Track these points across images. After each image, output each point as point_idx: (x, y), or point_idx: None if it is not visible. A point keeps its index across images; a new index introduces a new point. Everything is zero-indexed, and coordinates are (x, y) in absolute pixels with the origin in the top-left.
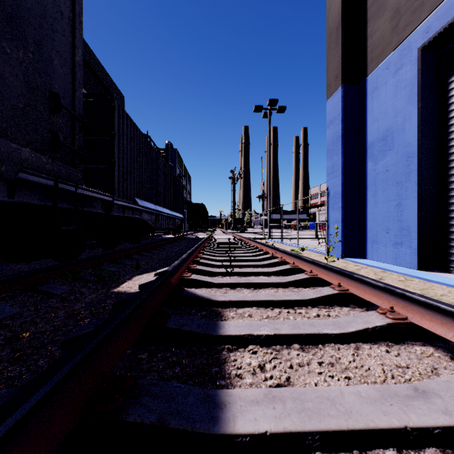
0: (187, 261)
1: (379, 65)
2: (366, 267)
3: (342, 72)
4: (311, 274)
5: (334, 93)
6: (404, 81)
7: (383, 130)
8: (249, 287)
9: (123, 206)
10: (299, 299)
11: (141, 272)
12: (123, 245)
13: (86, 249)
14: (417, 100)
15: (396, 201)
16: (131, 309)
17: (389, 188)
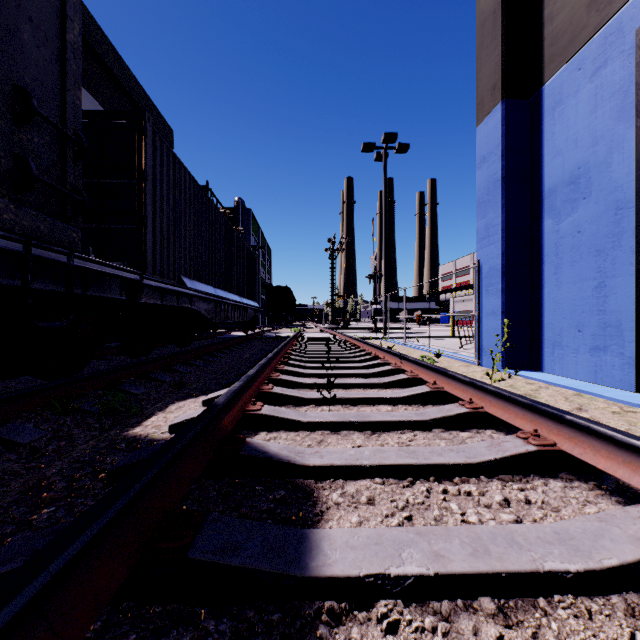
0: (258, 379)
1: (565, 65)
2: (546, 385)
3: (504, 79)
4: (472, 407)
5: (489, 113)
6: (610, 87)
7: (572, 167)
8: (363, 429)
9: (161, 288)
10: (462, 463)
11: (185, 394)
12: (168, 347)
13: (109, 355)
14: (634, 115)
15: (595, 281)
16: (94, 532)
17: (582, 259)
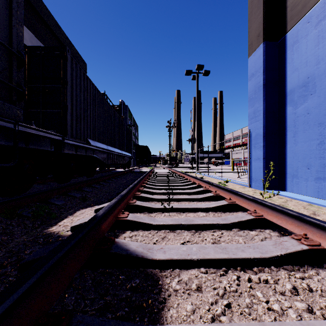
0: (128, 196)
1: (300, 20)
2: (290, 199)
3: (264, 30)
4: (256, 215)
5: (256, 50)
6: None
7: (304, 77)
8: (190, 229)
9: (75, 145)
10: (259, 257)
11: (87, 204)
12: (82, 177)
13: (49, 181)
14: None
15: (318, 140)
16: None
17: (310, 128)
